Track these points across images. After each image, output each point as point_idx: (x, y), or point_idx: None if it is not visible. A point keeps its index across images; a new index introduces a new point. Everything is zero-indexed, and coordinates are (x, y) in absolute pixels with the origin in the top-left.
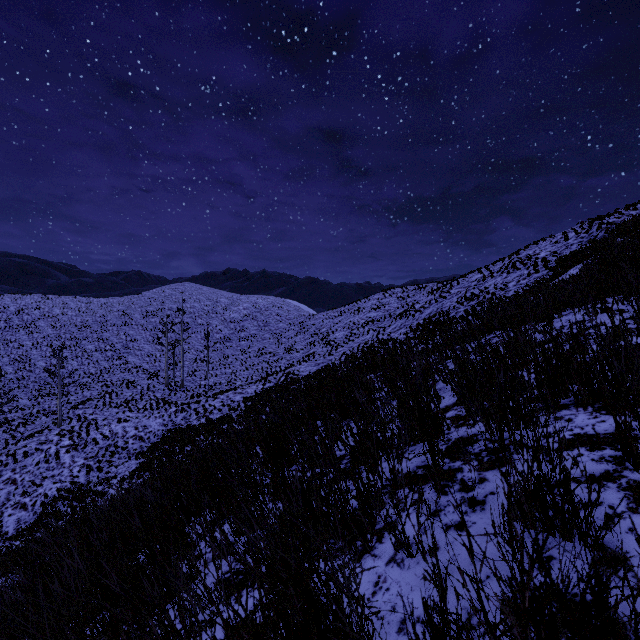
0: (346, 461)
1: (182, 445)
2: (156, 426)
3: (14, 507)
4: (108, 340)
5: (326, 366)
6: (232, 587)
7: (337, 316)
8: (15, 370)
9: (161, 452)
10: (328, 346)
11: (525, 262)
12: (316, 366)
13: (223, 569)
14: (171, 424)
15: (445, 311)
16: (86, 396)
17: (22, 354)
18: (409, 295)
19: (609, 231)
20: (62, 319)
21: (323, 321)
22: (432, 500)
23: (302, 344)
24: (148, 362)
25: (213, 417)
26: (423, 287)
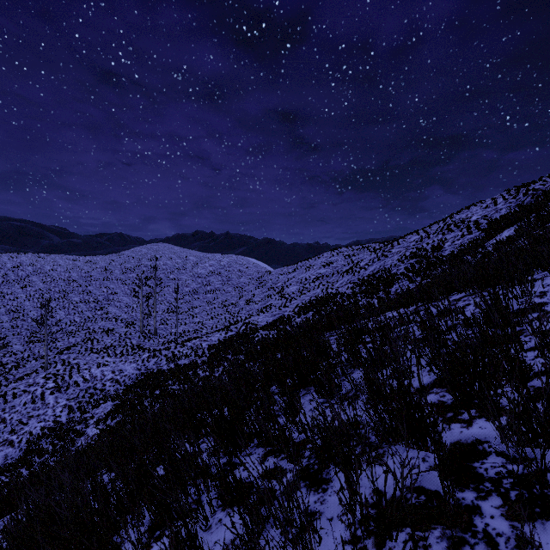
0: (308, 453)
1: (152, 389)
2: (131, 370)
3: (2, 444)
4: (91, 293)
5: (281, 317)
6: None
7: (291, 272)
8: (10, 319)
9: (133, 395)
10: (283, 299)
11: (458, 225)
12: (272, 317)
13: None
14: (144, 368)
15: (387, 268)
16: (71, 342)
17: (17, 305)
18: (354, 254)
19: (537, 196)
20: (52, 275)
21: (279, 276)
22: None
23: (260, 297)
24: (126, 312)
25: (181, 363)
26: (366, 247)
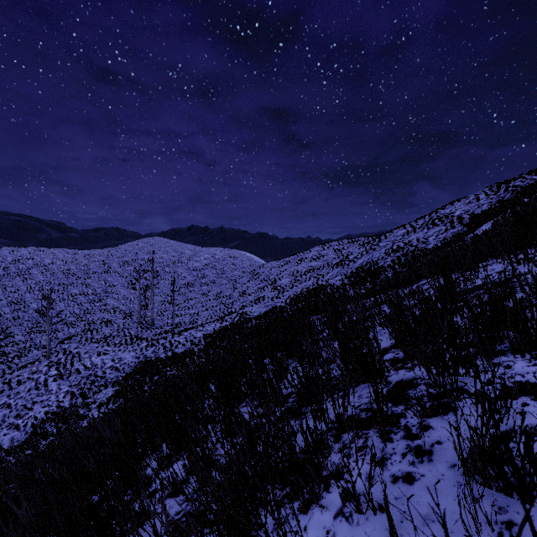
0: (292, 400)
1: (151, 375)
2: (130, 358)
3: (8, 428)
4: (90, 285)
5: (274, 308)
6: (181, 532)
7: (283, 265)
8: (12, 311)
9: (133, 381)
10: (275, 290)
11: (443, 219)
12: (265, 308)
13: (175, 509)
14: (142, 357)
15: (375, 261)
16: (71, 333)
17: (18, 297)
18: (344, 247)
19: (515, 193)
20: (52, 268)
21: (271, 269)
22: (377, 447)
23: (254, 289)
24: (124, 304)
25: (178, 351)
26: (356, 241)
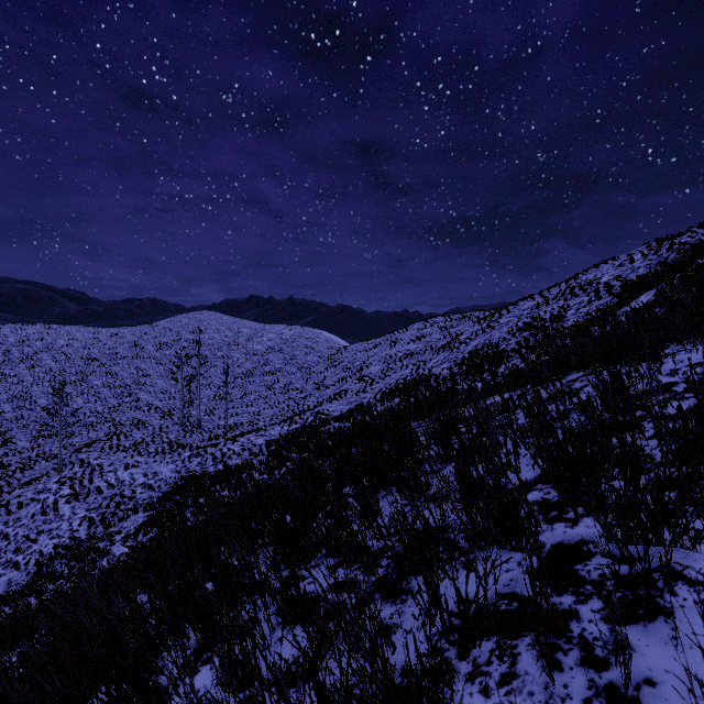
0: (386, 562)
1: (195, 496)
2: (168, 473)
3: (5, 566)
4: (117, 375)
5: (359, 405)
6: None
7: (372, 348)
8: (14, 408)
9: (171, 504)
10: (362, 382)
11: (585, 288)
12: (348, 405)
13: None
14: (185, 470)
15: (494, 343)
16: (92, 438)
17: (22, 390)
18: (452, 325)
19: (683, 252)
20: (67, 351)
21: (356, 354)
22: (536, 678)
23: (333, 379)
24: (161, 399)
25: (232, 463)
26: (468, 316)
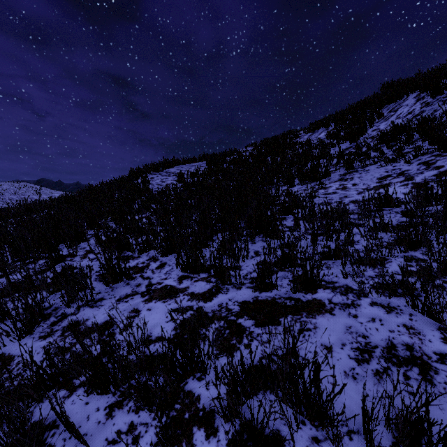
0: None
1: None
2: None
3: None
4: None
5: None
6: None
7: None
8: None
9: None
10: None
11: None
12: None
13: None
14: None
15: None
16: None
17: None
18: None
19: None
20: None
21: None
22: None
23: None
24: None
25: None
26: None
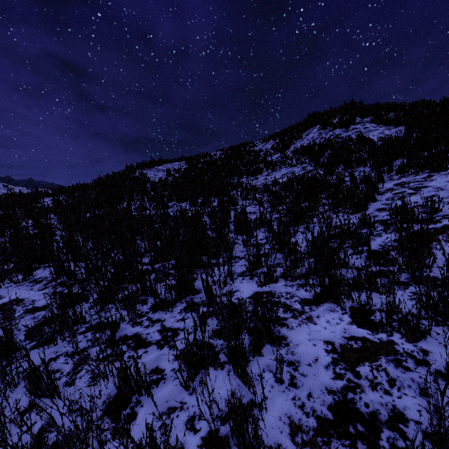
0: None
1: None
2: None
3: None
4: None
5: None
6: None
7: None
8: None
9: None
10: None
11: None
12: None
13: None
14: None
15: None
16: None
17: None
18: None
19: None
20: None
21: None
22: None
23: None
24: None
25: None
26: None
